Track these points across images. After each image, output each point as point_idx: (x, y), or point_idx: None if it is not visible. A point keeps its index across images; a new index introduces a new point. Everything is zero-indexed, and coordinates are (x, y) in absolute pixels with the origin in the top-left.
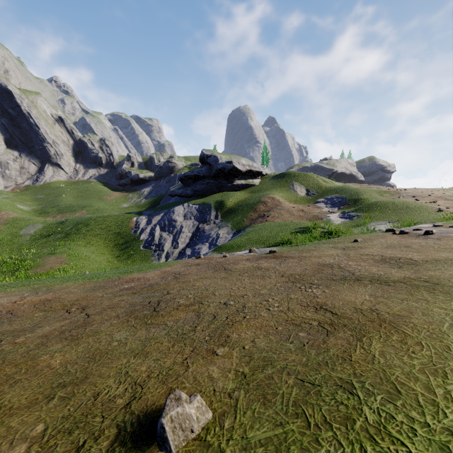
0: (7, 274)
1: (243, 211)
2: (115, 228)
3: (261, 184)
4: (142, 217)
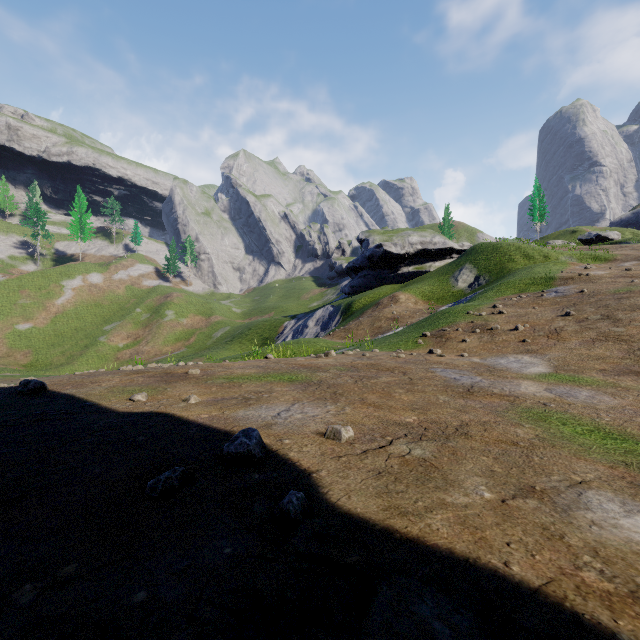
0: None
1: (352, 317)
2: (267, 333)
3: (433, 270)
4: (292, 321)
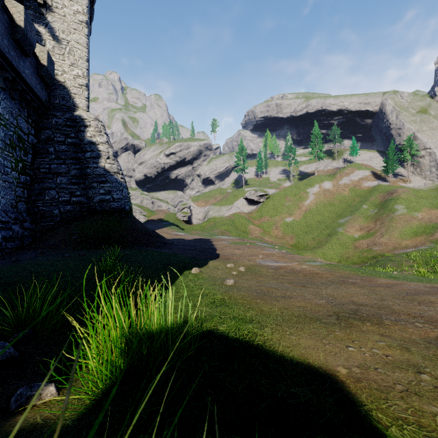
0: (426, 267)
1: None
2: None
3: None
4: None
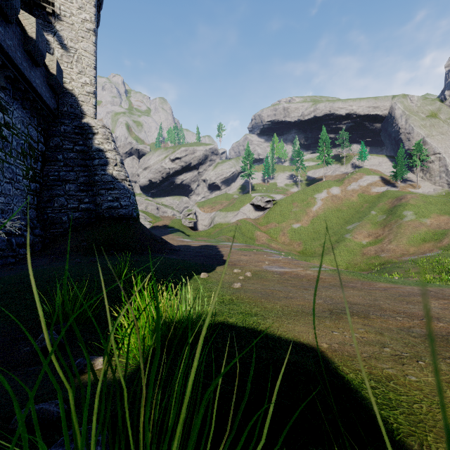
0: (432, 273)
1: None
2: None
3: None
4: None
